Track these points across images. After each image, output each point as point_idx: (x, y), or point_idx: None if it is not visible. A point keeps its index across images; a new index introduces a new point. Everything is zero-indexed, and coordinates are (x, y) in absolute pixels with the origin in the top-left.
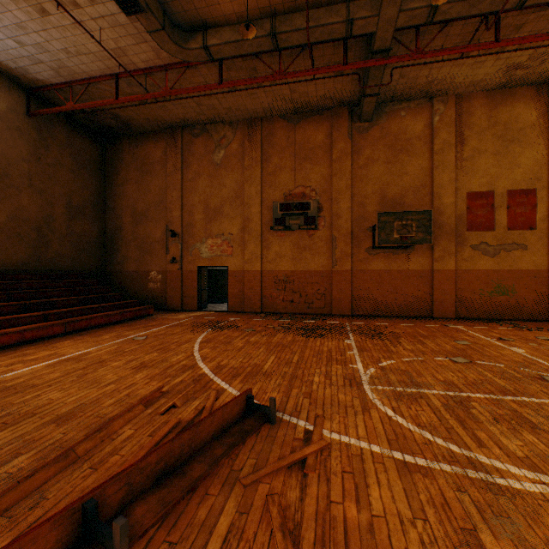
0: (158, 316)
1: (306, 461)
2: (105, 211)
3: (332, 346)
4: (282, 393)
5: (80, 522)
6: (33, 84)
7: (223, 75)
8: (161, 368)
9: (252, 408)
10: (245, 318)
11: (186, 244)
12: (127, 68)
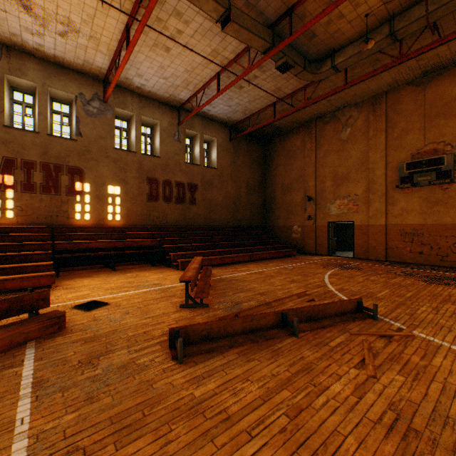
0: (298, 257)
1: (392, 337)
2: (265, 187)
3: (455, 292)
4: (387, 309)
5: (280, 318)
6: (232, 123)
7: (347, 75)
8: (304, 283)
9: (361, 309)
10: (368, 264)
11: (318, 205)
12: (280, 97)
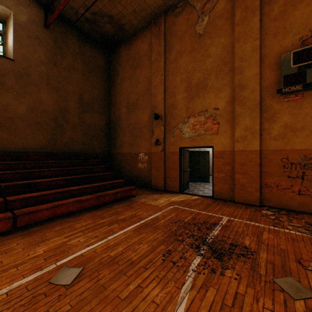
0: (138, 199)
1: None
2: (110, 106)
3: None
4: None
5: None
6: None
7: None
8: None
9: None
10: (245, 219)
11: (168, 125)
12: None
